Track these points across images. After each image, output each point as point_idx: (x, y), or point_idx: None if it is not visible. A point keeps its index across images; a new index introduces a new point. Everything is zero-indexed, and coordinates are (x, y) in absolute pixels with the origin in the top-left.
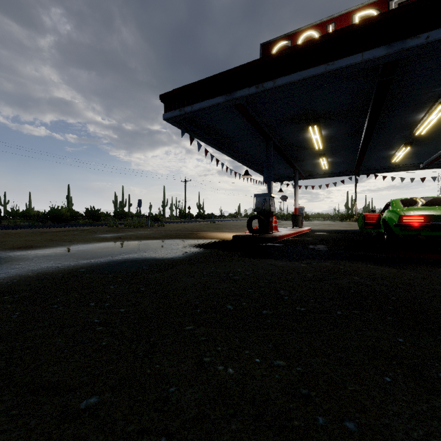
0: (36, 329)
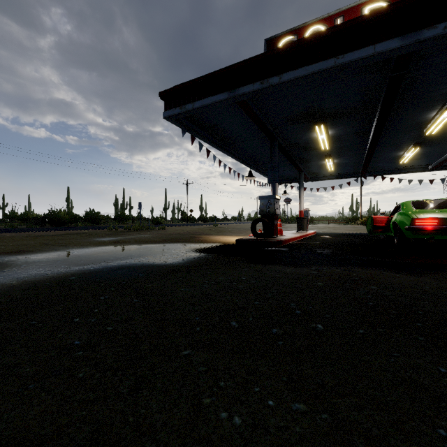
0: (3, 353)
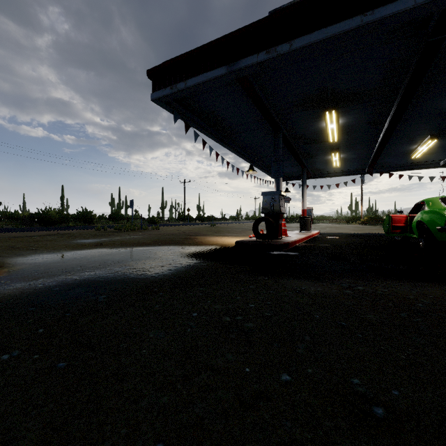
0: None
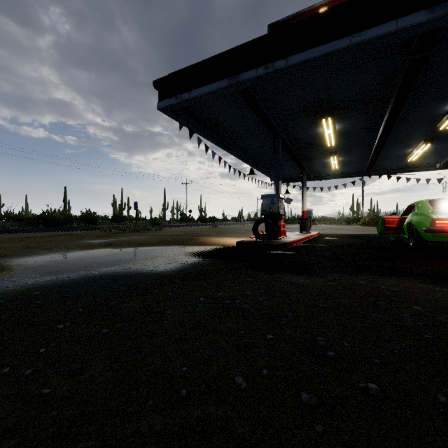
0: None
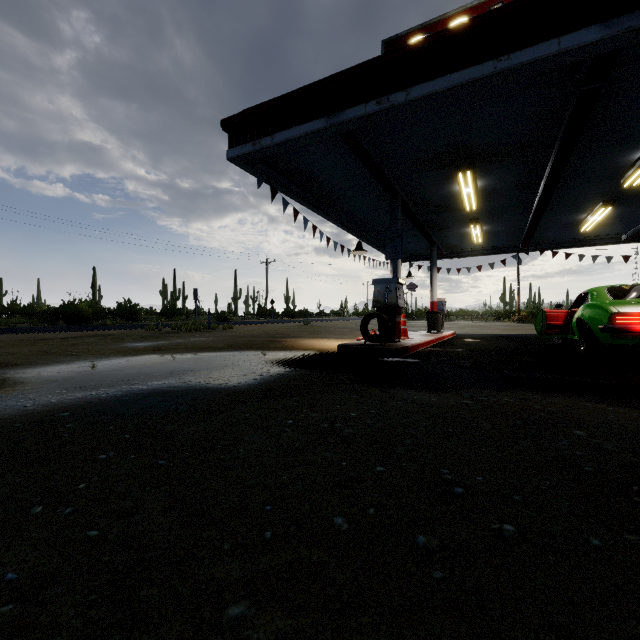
0: None
